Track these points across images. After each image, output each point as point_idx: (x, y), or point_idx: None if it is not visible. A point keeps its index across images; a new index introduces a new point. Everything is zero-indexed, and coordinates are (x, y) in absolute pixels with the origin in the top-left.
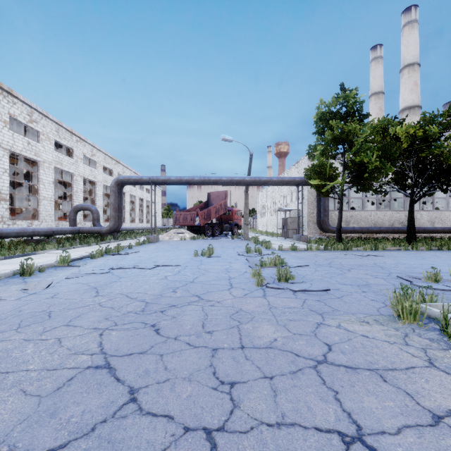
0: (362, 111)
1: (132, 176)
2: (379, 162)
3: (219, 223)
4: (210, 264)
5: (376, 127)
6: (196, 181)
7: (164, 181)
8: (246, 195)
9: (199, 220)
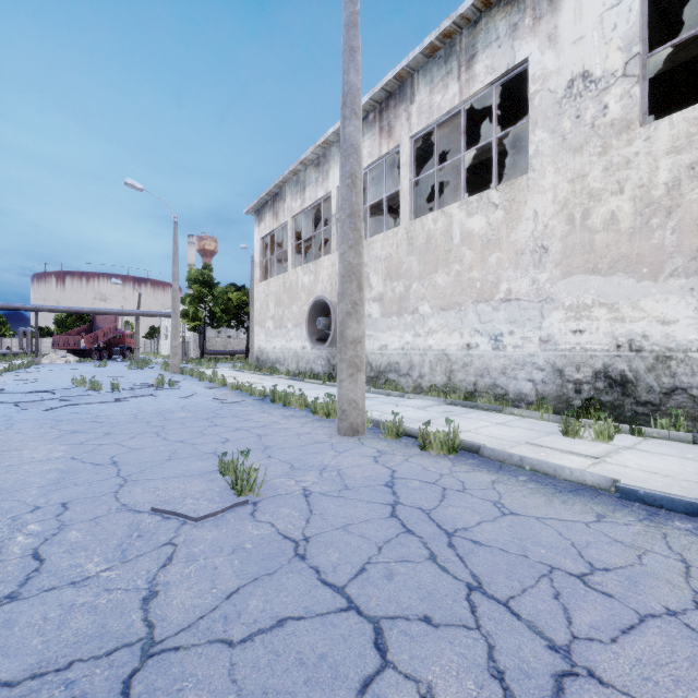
0: (212, 282)
1: (12, 304)
2: (221, 313)
3: (108, 347)
4: (107, 368)
5: (222, 292)
6: (86, 312)
7: (51, 310)
8: (137, 323)
9: (85, 344)
